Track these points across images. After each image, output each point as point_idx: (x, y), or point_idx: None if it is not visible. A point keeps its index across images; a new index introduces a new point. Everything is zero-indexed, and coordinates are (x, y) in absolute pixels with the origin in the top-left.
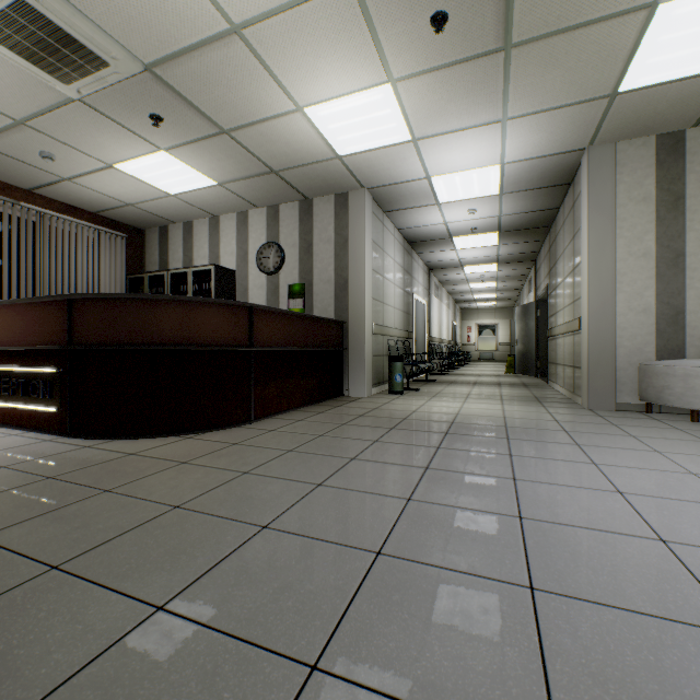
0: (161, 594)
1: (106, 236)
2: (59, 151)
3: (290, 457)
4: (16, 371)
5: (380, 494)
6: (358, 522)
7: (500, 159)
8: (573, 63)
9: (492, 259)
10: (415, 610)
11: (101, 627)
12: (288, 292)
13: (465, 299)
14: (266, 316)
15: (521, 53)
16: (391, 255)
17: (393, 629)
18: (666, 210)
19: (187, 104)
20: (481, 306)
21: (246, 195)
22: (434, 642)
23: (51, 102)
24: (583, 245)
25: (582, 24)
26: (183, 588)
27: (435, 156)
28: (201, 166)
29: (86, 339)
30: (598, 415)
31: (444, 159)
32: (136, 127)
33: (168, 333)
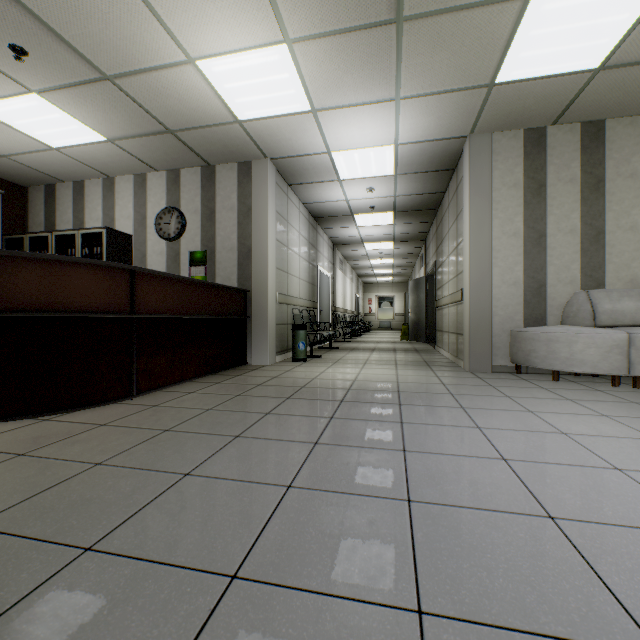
0: None
1: None
2: None
3: (163, 439)
4: None
5: (256, 483)
6: (219, 527)
7: (394, 139)
8: (458, 47)
9: (389, 237)
10: None
11: None
12: (189, 259)
13: (367, 273)
14: (153, 281)
15: (412, 28)
16: (296, 227)
17: None
18: (532, 196)
19: (56, 37)
20: (381, 281)
21: (142, 155)
22: None
23: None
24: (465, 224)
25: (466, 6)
26: None
27: (335, 131)
28: (85, 117)
29: None
30: (478, 377)
31: (343, 134)
32: None
33: (19, 296)
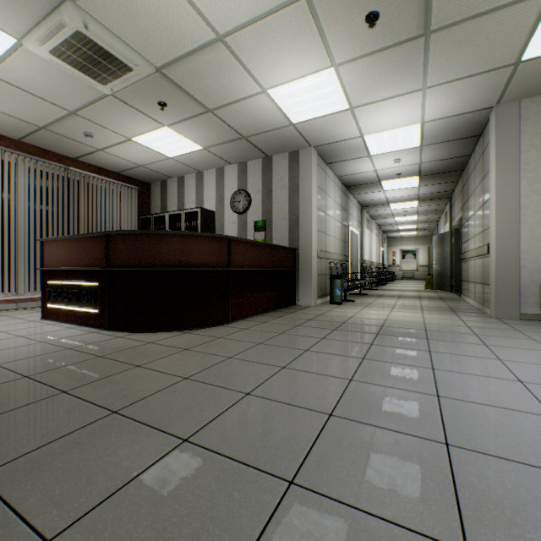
0: (184, 432)
1: (125, 189)
2: (96, 131)
3: (260, 348)
4: (72, 284)
5: (328, 376)
6: (314, 393)
7: (420, 119)
8: (482, 41)
9: (414, 198)
10: (359, 453)
11: (150, 448)
12: (253, 227)
13: (391, 229)
14: (240, 245)
15: (438, 36)
16: (331, 197)
17: (344, 463)
18: None
19: (184, 93)
20: (404, 235)
21: (223, 155)
22: (374, 473)
23: (93, 97)
24: (491, 185)
25: (489, 10)
26: (198, 429)
27: (368, 120)
28: (192, 136)
29: (118, 262)
30: (504, 322)
31: (375, 121)
32: (148, 111)
33: (173, 257)
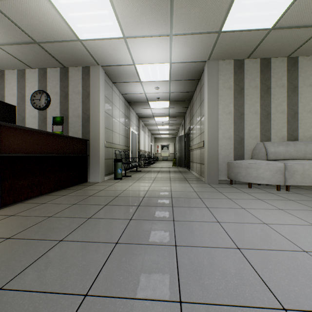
0: None
1: None
2: None
3: (0, 248)
4: None
5: (58, 293)
6: None
7: (169, 60)
8: (204, 6)
9: (167, 115)
10: None
11: None
12: (52, 121)
13: (156, 133)
14: (16, 132)
15: None
16: (117, 106)
17: None
18: (237, 94)
19: None
20: (163, 137)
21: (20, 57)
22: None
23: None
24: (205, 107)
25: None
26: None
27: (137, 51)
28: None
29: None
30: (212, 186)
31: (142, 54)
32: None
33: None
